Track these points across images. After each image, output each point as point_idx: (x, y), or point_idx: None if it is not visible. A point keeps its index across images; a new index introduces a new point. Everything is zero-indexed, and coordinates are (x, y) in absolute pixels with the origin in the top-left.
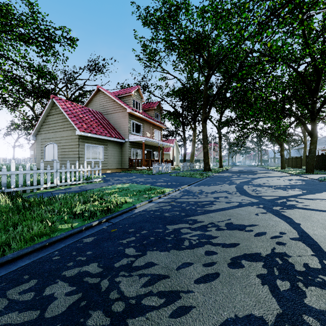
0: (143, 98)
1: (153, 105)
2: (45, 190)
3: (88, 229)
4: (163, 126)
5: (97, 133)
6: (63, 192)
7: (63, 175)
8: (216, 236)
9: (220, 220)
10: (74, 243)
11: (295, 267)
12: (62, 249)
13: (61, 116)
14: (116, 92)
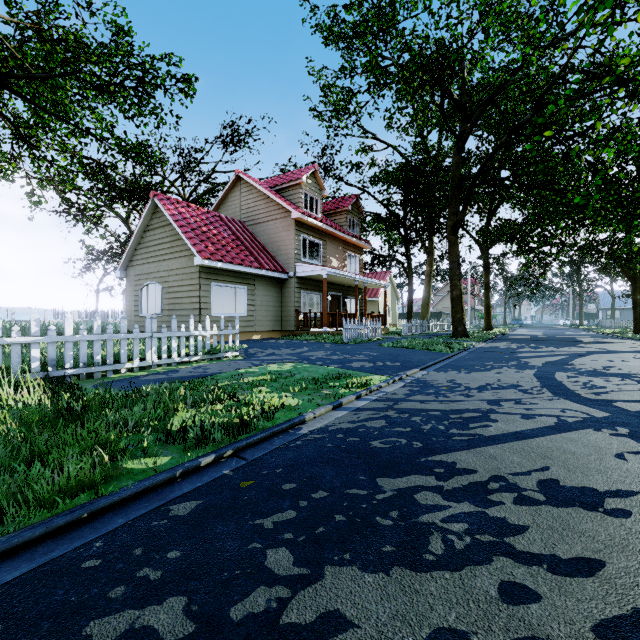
0: (324, 188)
1: (345, 202)
2: (128, 373)
3: (190, 475)
4: (365, 245)
5: (233, 262)
6: (161, 380)
7: (165, 344)
8: (520, 524)
9: (521, 471)
10: (147, 515)
11: None
12: (115, 535)
13: (168, 230)
14: (272, 180)
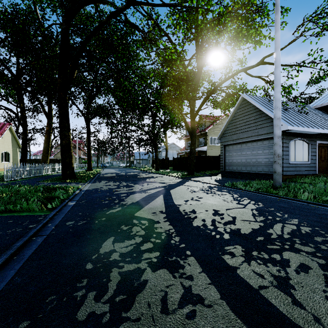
0: None
1: None
2: None
3: None
4: None
5: None
6: None
7: None
8: None
9: None
10: None
11: None
12: None
13: None
14: None
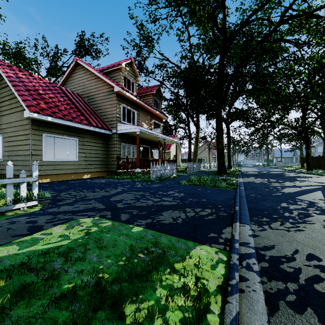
0: (138, 75)
1: (151, 89)
2: None
3: None
4: (164, 117)
5: (64, 118)
6: None
7: None
8: None
9: None
10: None
11: None
12: None
13: (7, 90)
14: (102, 67)
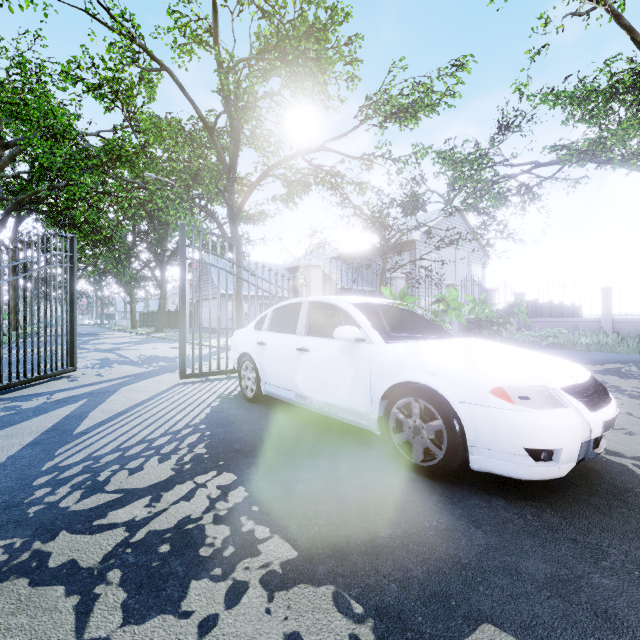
0: None
1: None
2: None
3: None
4: None
5: None
6: None
7: None
8: None
9: None
10: None
11: (110, 358)
12: None
13: None
14: None
